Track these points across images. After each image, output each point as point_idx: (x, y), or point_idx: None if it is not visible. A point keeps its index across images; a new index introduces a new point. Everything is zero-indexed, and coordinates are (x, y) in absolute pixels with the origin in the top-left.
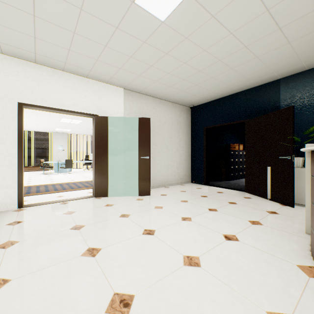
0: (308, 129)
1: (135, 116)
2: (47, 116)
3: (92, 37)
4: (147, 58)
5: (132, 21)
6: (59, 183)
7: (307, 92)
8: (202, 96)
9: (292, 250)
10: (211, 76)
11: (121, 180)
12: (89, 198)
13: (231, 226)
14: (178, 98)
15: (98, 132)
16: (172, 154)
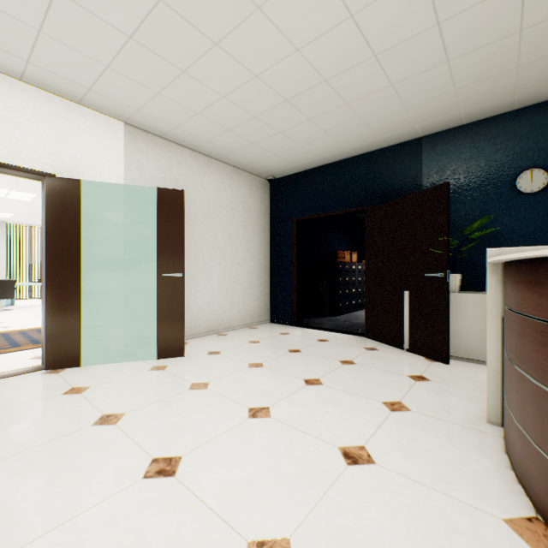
0: (470, 225)
1: (153, 185)
2: None
3: None
4: (172, 49)
5: None
6: None
7: (465, 163)
8: (290, 159)
9: (482, 474)
10: (309, 117)
11: (118, 326)
12: (26, 375)
13: (354, 422)
14: (245, 159)
15: (54, 216)
16: (235, 268)
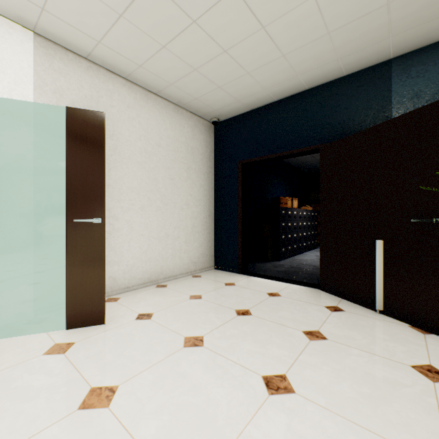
0: None
1: None
2: None
3: None
4: None
5: None
6: None
7: None
8: (236, 95)
9: None
10: (262, 22)
11: (24, 284)
12: None
13: None
14: (187, 94)
15: None
16: (176, 213)
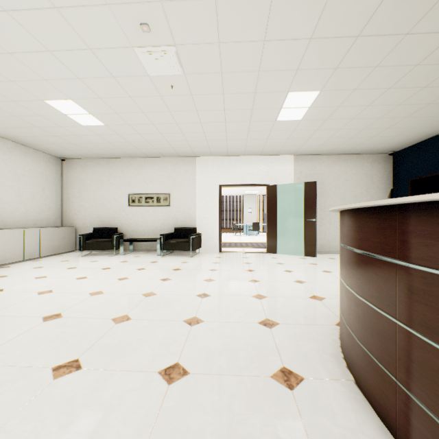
0: None
1: (306, 178)
2: None
3: (258, 138)
4: (302, 136)
5: (279, 126)
6: (245, 242)
7: None
8: (396, 142)
9: None
10: (385, 128)
11: (291, 241)
12: (262, 253)
13: None
14: (362, 150)
15: (269, 199)
16: None
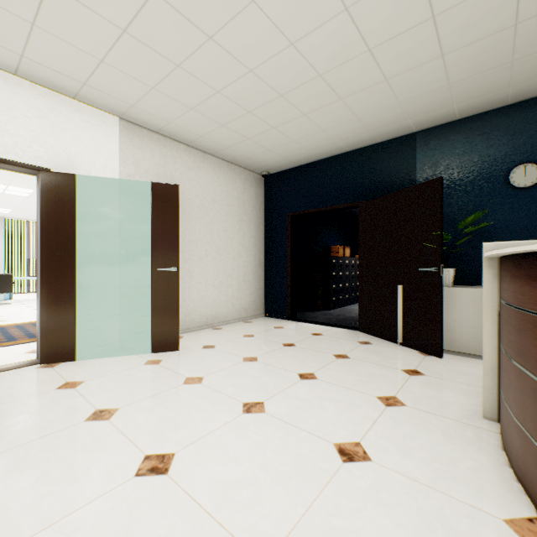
0: (464, 220)
1: (148, 180)
2: None
3: None
4: (166, 43)
5: None
6: None
7: (458, 158)
8: (285, 155)
9: (480, 472)
10: (303, 112)
11: (113, 320)
12: (21, 369)
13: (349, 418)
14: (240, 155)
15: (49, 210)
16: (229, 262)
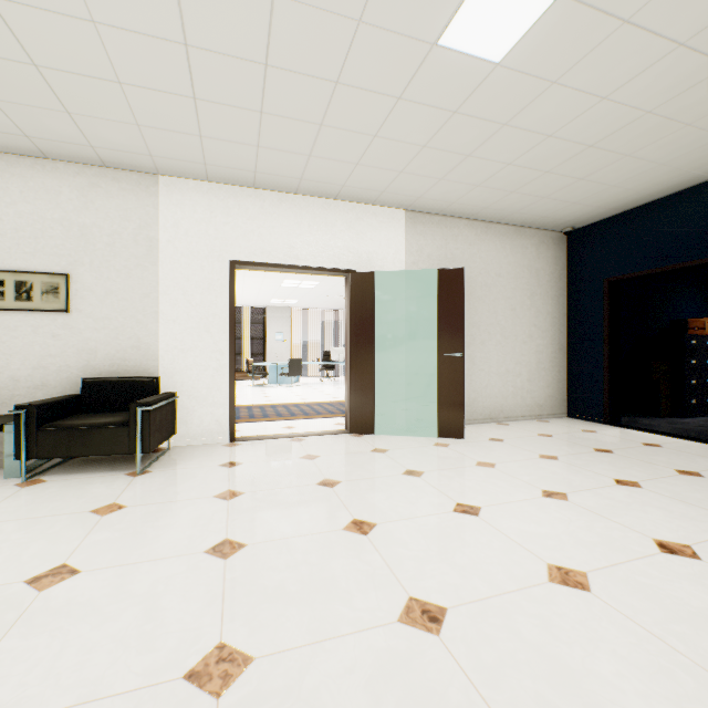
0: None
1: (430, 265)
2: (261, 278)
3: (352, 124)
4: (459, 142)
5: (430, 80)
6: (282, 404)
7: None
8: (598, 204)
9: None
10: (624, 153)
11: (400, 403)
12: (339, 435)
13: (680, 526)
14: (531, 216)
15: (356, 305)
16: (517, 347)
